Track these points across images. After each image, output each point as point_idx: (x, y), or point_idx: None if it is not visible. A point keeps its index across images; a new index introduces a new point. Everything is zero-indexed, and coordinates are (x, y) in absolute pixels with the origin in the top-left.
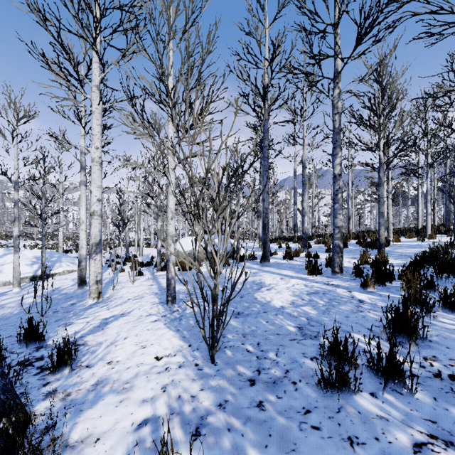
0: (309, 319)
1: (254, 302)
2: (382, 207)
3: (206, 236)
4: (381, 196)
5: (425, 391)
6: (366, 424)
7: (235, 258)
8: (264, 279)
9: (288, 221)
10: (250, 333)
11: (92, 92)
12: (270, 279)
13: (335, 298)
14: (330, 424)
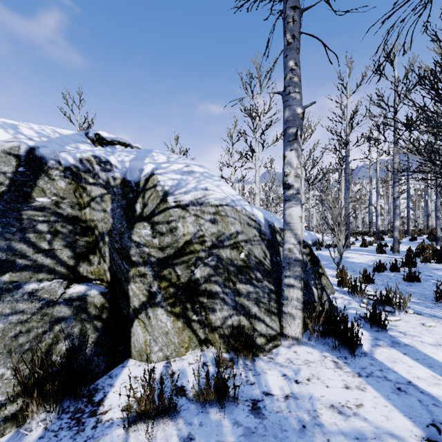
0: (373, 264)
1: (346, 261)
2: (438, 212)
3: None
4: (437, 205)
5: (404, 272)
6: (384, 274)
7: (322, 246)
8: (348, 255)
9: (363, 218)
10: (348, 267)
11: (256, 161)
12: (352, 255)
13: (389, 260)
14: (375, 274)
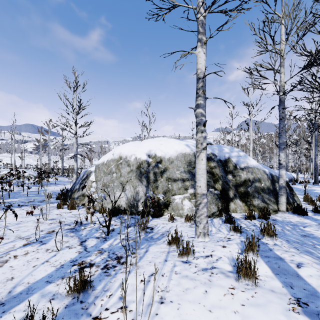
0: None
1: (312, 192)
2: None
3: (276, 171)
4: None
5: None
6: None
7: (296, 182)
8: (315, 188)
9: None
10: (313, 194)
11: (250, 131)
12: (318, 189)
13: None
14: None
